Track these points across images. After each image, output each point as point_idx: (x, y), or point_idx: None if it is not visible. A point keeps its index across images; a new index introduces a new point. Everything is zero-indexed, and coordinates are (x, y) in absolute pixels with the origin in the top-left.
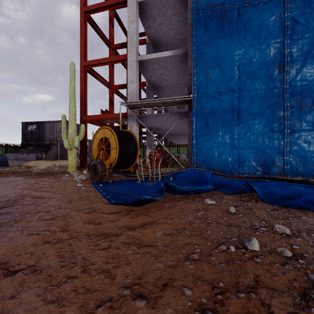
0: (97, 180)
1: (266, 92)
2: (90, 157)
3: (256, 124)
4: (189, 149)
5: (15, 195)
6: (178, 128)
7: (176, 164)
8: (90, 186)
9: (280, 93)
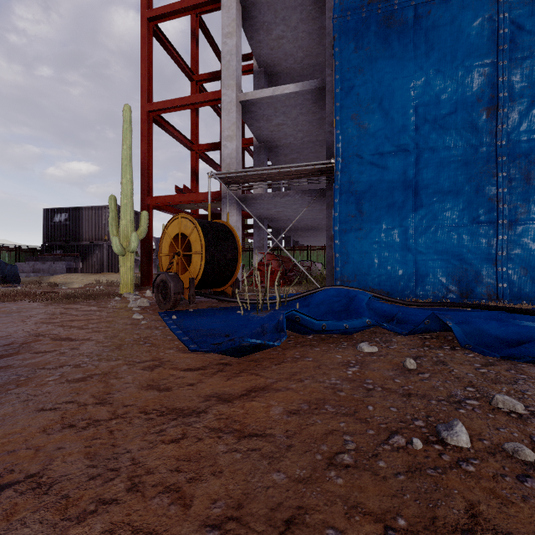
0: (169, 308)
1: (465, 154)
2: (158, 268)
3: (448, 210)
4: (328, 255)
5: (25, 334)
6: (309, 217)
7: (306, 280)
8: (156, 319)
9: (490, 155)
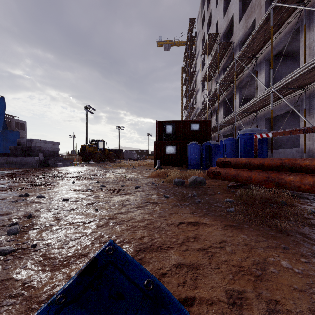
0: None
1: None
2: None
3: None
4: None
5: None
6: None
7: None
8: None
9: None
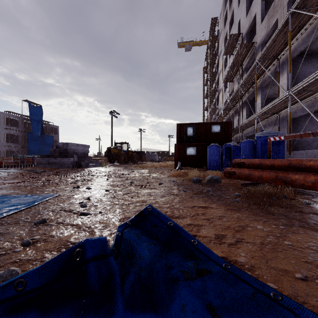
0: None
1: None
2: None
3: None
4: None
5: None
6: None
7: None
8: None
9: None
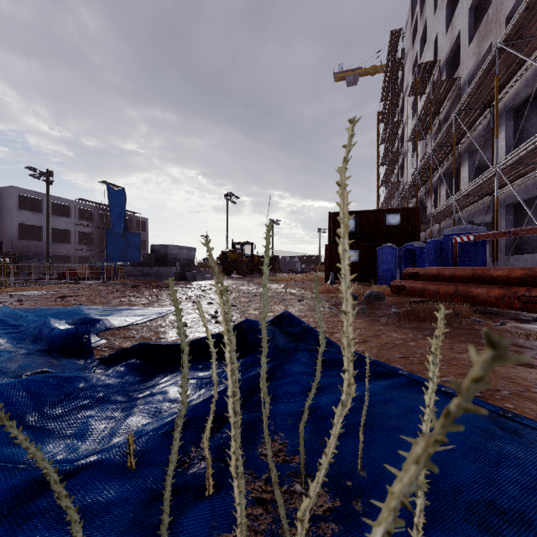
0: None
1: None
2: None
3: None
4: None
5: None
6: None
7: None
8: None
9: None
